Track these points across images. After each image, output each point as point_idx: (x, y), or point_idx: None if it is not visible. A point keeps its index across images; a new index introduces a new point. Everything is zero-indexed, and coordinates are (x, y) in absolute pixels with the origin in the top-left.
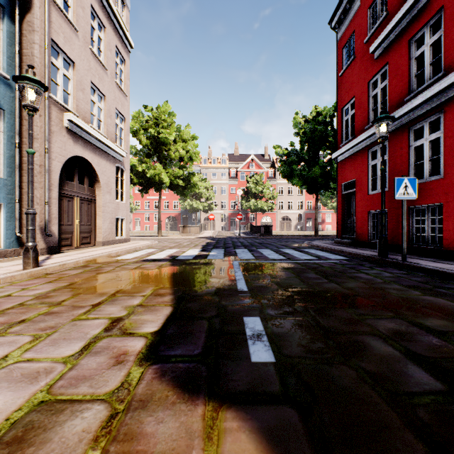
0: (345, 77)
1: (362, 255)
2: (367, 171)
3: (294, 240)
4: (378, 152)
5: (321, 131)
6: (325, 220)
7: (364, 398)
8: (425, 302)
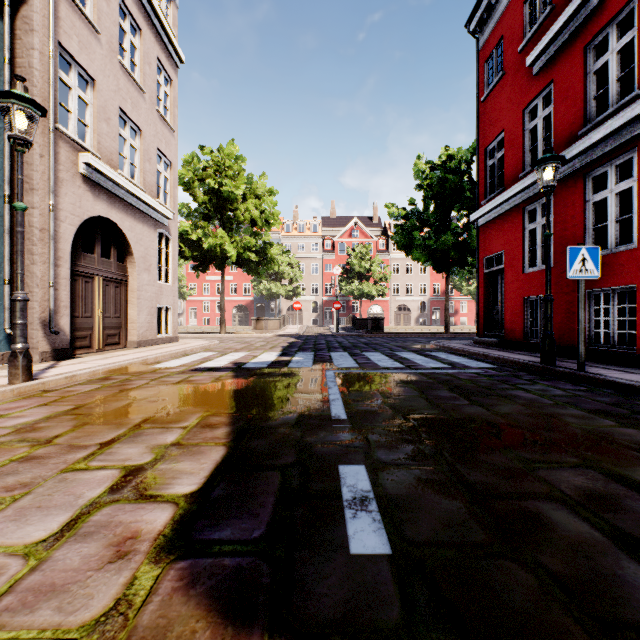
0: (490, 103)
1: (517, 362)
2: (521, 239)
3: (415, 338)
4: (538, 211)
5: (454, 183)
6: (458, 310)
7: (557, 636)
8: (625, 439)
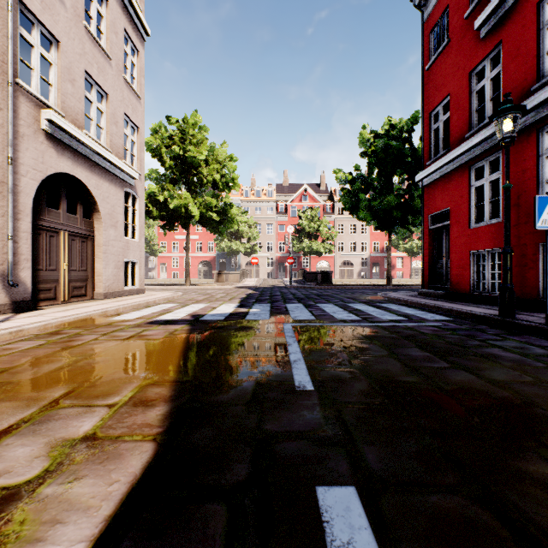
0: (435, 70)
1: (473, 314)
2: (468, 195)
3: (361, 290)
4: (486, 169)
5: (397, 149)
6: (395, 265)
7: None
8: None
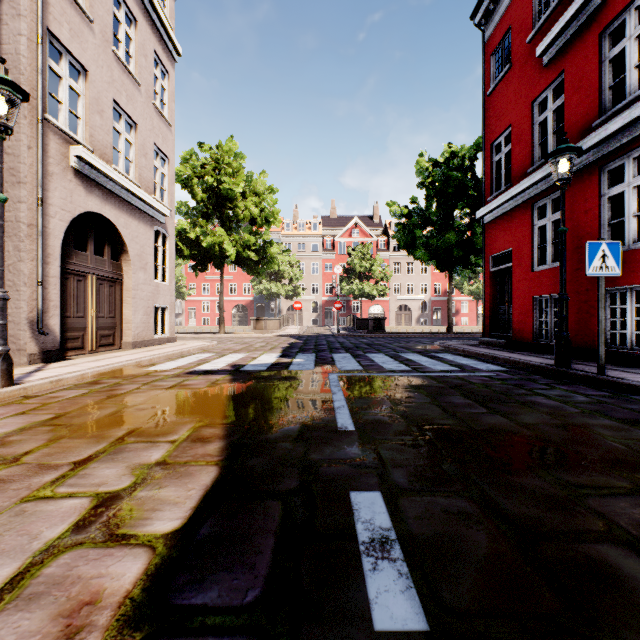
0: (496, 97)
1: (529, 364)
2: (530, 236)
3: (417, 339)
4: (549, 207)
5: (458, 180)
6: (459, 310)
7: None
8: None
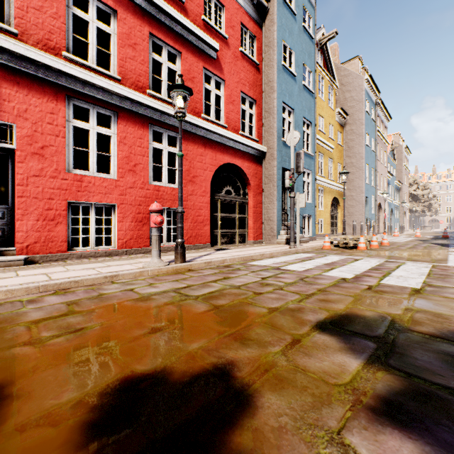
0: None
1: None
2: None
3: None
4: None
5: None
6: None
7: None
8: None
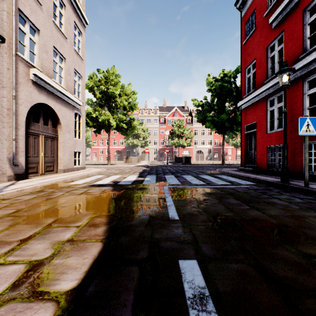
0: (248, 45)
1: (267, 181)
2: (266, 115)
3: (207, 167)
4: (275, 100)
5: (227, 88)
6: (227, 153)
7: None
8: None
